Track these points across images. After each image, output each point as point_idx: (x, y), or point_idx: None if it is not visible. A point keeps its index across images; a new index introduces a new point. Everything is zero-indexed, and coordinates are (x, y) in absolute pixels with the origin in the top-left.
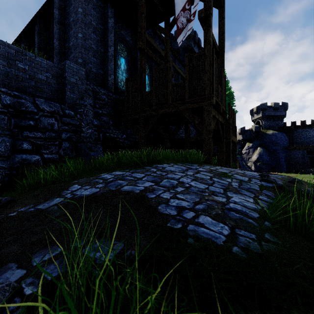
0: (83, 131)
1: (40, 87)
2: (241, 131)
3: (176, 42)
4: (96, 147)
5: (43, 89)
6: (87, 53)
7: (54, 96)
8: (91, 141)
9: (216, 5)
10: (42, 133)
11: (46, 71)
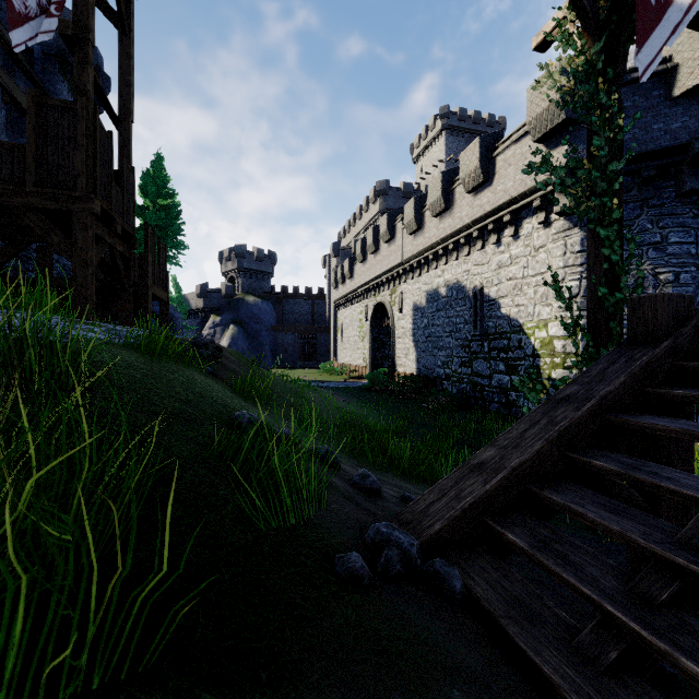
0: None
1: None
2: (201, 290)
3: None
4: None
5: None
6: None
7: None
8: None
9: (114, 21)
10: None
11: None
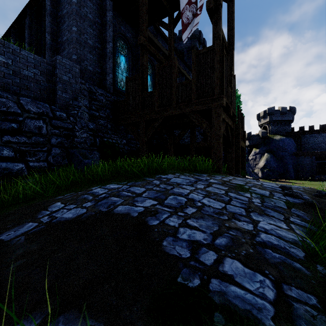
0: (77, 136)
1: (26, 84)
2: (247, 136)
3: (180, 42)
4: (92, 153)
5: (30, 87)
6: (82, 49)
7: (43, 96)
8: (87, 146)
9: None
10: (27, 138)
11: (34, 67)
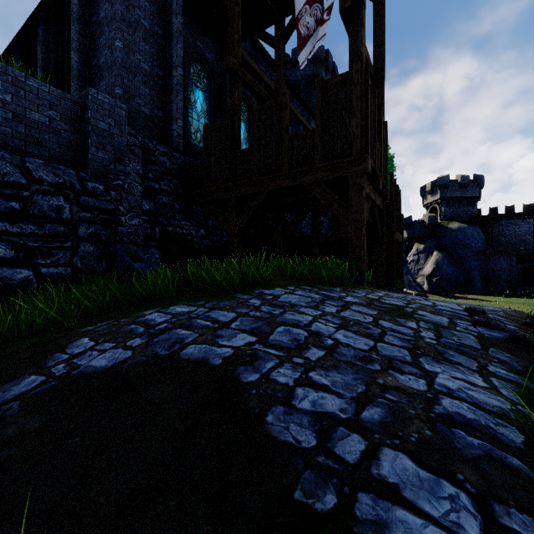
0: (122, 223)
1: (36, 136)
2: (405, 223)
3: (294, 69)
4: (148, 252)
5: (42, 141)
6: (131, 77)
7: (65, 156)
8: (139, 240)
9: None
10: (37, 226)
11: (49, 106)
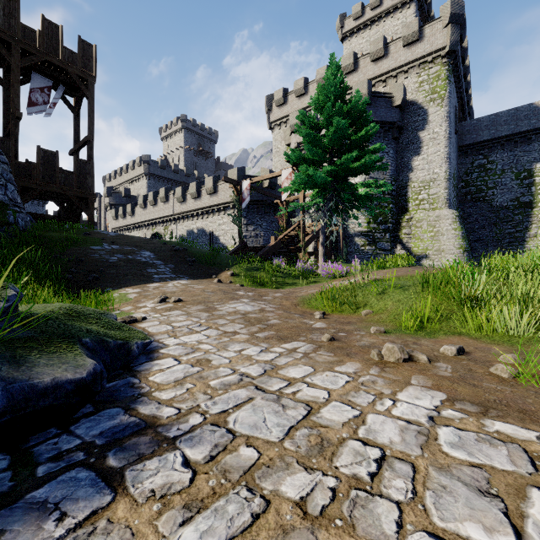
0: None
1: None
2: None
3: None
4: None
5: None
6: None
7: None
8: None
9: (72, 110)
10: None
11: None
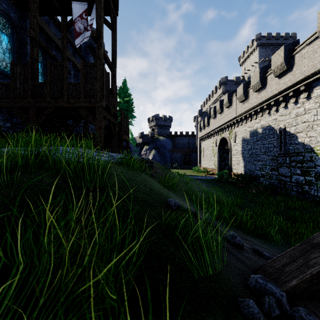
0: None
1: None
2: (140, 135)
3: None
4: None
5: None
6: None
7: None
8: None
9: (109, 27)
10: None
11: None
